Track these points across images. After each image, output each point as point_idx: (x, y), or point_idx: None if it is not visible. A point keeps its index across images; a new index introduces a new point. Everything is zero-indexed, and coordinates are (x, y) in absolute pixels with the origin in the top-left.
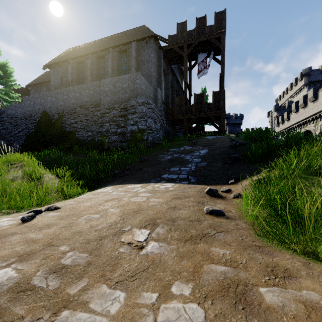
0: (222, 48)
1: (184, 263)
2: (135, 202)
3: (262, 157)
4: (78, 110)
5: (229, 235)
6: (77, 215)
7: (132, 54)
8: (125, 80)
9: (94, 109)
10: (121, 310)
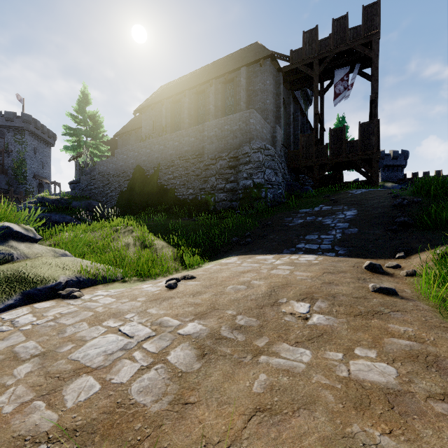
0: (374, 57)
1: (360, 334)
2: (278, 275)
3: (447, 221)
4: (176, 163)
5: (408, 315)
6: (221, 284)
7: (240, 84)
8: (234, 121)
9: (196, 161)
10: (312, 360)
